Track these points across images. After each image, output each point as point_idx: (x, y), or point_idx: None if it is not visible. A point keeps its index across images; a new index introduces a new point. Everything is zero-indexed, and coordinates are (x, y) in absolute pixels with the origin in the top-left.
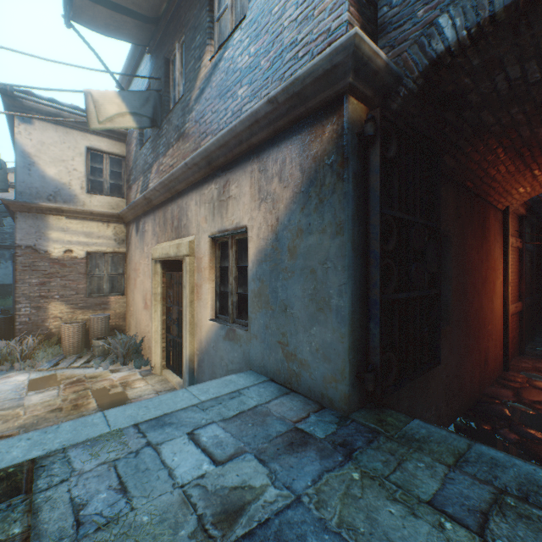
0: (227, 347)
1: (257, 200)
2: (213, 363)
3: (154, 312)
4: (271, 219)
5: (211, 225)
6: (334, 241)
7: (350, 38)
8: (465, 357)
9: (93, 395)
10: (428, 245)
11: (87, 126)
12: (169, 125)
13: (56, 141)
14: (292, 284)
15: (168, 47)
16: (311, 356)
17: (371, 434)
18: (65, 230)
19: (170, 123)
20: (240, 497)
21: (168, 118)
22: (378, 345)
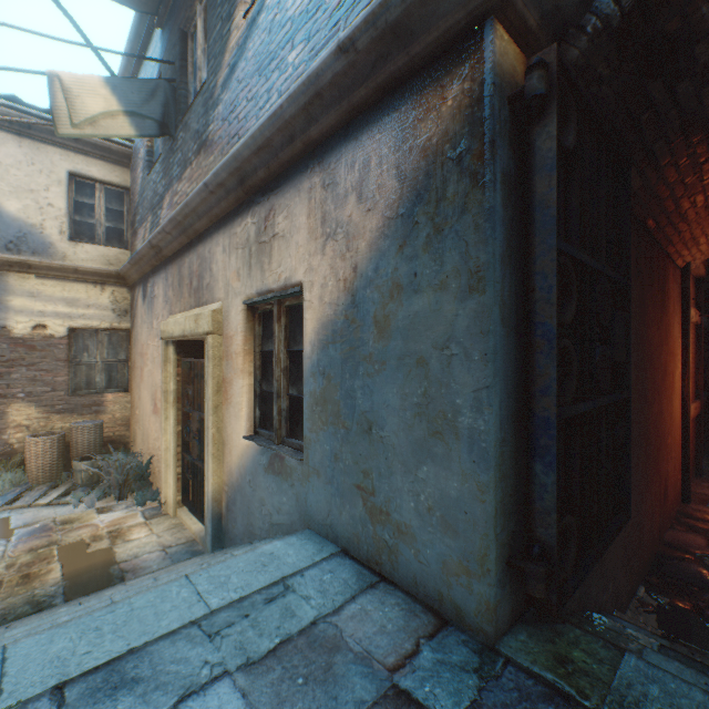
0: (270, 485)
1: (320, 237)
2: (250, 509)
3: (165, 419)
4: (344, 269)
5: (246, 284)
6: (464, 305)
7: None
8: (644, 492)
9: (60, 555)
10: (615, 315)
11: (69, 140)
12: (186, 132)
13: (19, 161)
14: (382, 385)
15: (185, 11)
16: (418, 520)
17: (553, 707)
18: (35, 295)
19: (188, 128)
20: None
21: (185, 122)
22: (552, 508)
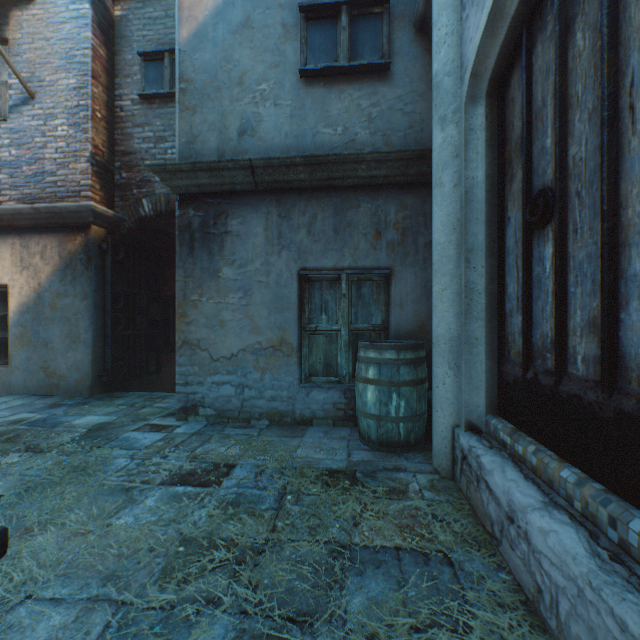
0: None
1: (20, 267)
2: None
3: None
4: (34, 283)
5: None
6: (83, 303)
7: (90, 205)
8: None
9: None
10: (153, 305)
11: None
12: None
13: None
14: (53, 328)
15: None
16: (68, 371)
17: (102, 398)
18: None
19: None
20: (22, 419)
21: None
22: (110, 358)
